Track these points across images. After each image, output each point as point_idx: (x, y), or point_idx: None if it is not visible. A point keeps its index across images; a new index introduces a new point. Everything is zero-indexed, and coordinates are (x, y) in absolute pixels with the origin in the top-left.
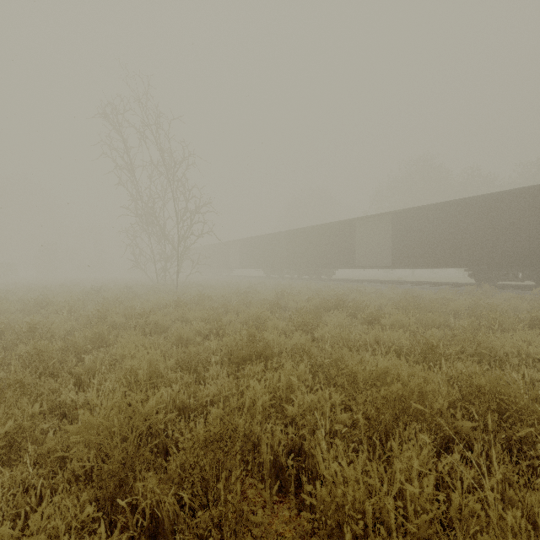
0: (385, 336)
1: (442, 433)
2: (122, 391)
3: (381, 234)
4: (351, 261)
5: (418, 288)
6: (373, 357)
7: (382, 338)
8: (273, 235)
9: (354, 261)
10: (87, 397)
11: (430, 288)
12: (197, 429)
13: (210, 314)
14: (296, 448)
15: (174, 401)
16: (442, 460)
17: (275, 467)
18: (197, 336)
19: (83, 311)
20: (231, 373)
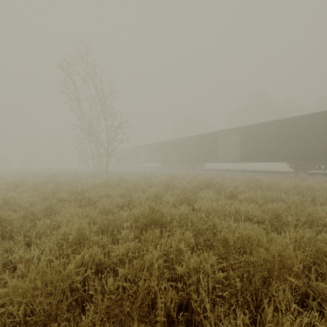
0: (242, 208)
1: (299, 291)
2: (59, 249)
3: (234, 141)
4: (215, 157)
5: (257, 174)
6: (235, 223)
7: (241, 209)
8: (166, 142)
9: (217, 158)
10: (31, 255)
11: (265, 175)
12: (108, 285)
13: (125, 192)
14: (184, 302)
15: (93, 259)
16: (303, 316)
17: (168, 319)
18: (115, 207)
19: (44, 190)
20: (137, 235)
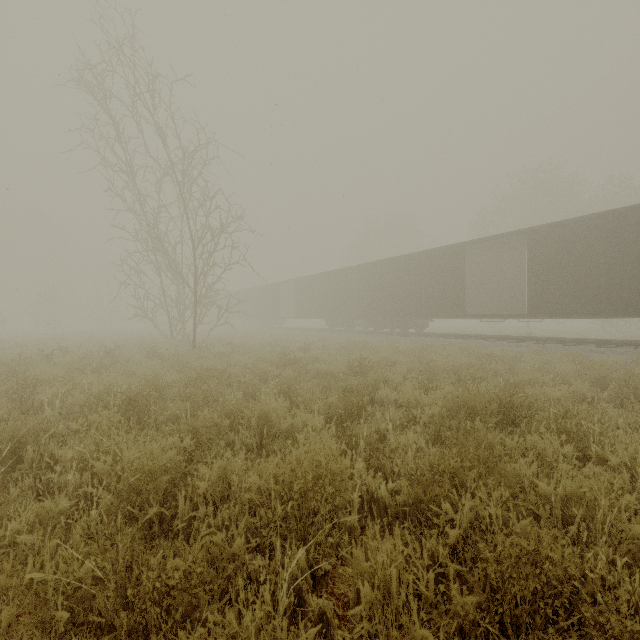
0: None
1: None
2: None
3: (501, 266)
4: (458, 306)
5: (580, 350)
6: None
7: None
8: (339, 272)
9: (464, 308)
10: None
11: (603, 351)
12: None
13: (160, 461)
14: None
15: None
16: None
17: None
18: None
19: None
20: None
